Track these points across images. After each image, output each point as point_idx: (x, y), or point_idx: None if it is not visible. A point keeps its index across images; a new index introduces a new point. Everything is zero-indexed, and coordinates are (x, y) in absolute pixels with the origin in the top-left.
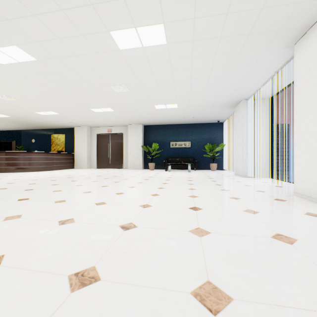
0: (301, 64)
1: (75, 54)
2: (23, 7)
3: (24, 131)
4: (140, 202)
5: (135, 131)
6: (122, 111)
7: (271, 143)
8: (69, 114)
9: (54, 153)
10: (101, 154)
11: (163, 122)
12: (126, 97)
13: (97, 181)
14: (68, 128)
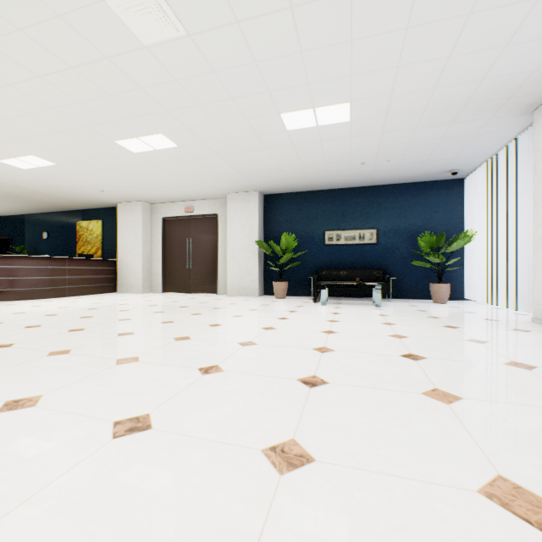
0: None
1: None
2: None
3: (29, 217)
4: None
5: (244, 208)
6: (198, 147)
7: None
8: (79, 165)
9: (66, 260)
10: (172, 261)
11: (307, 182)
12: (188, 77)
13: (68, 352)
14: (107, 208)
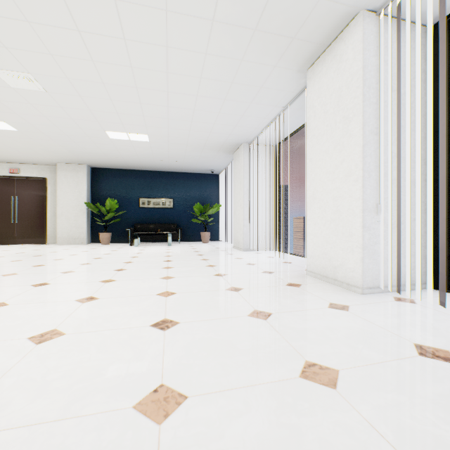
0: (316, 97)
1: None
2: None
3: None
4: (39, 325)
5: (74, 176)
6: (37, 134)
7: (276, 205)
8: None
9: None
10: None
11: (126, 164)
12: (41, 104)
13: None
14: None
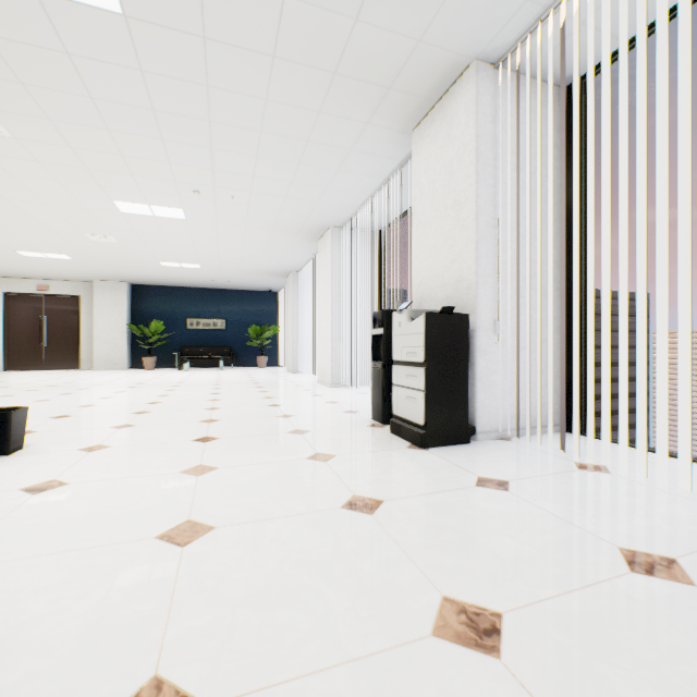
0: (320, 263)
1: (45, 202)
2: (1, 168)
3: None
4: (156, 394)
5: (113, 295)
6: (90, 261)
7: None
8: None
9: None
10: (17, 338)
11: (173, 282)
12: (109, 248)
13: (59, 385)
14: None
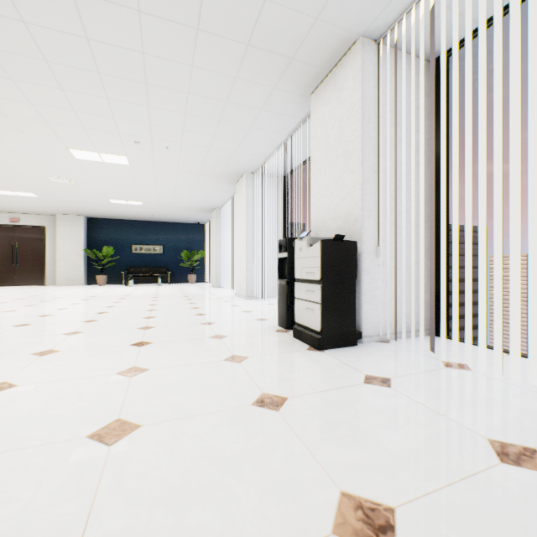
0: (238, 201)
1: (13, 150)
2: None
3: None
4: (105, 306)
5: (72, 226)
6: (53, 199)
7: None
8: None
9: None
10: None
11: (121, 216)
12: (68, 188)
13: (25, 298)
14: None
